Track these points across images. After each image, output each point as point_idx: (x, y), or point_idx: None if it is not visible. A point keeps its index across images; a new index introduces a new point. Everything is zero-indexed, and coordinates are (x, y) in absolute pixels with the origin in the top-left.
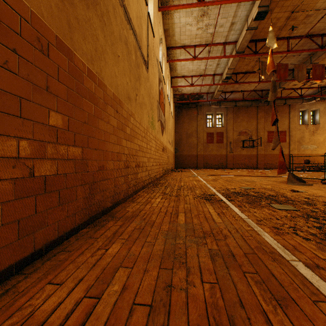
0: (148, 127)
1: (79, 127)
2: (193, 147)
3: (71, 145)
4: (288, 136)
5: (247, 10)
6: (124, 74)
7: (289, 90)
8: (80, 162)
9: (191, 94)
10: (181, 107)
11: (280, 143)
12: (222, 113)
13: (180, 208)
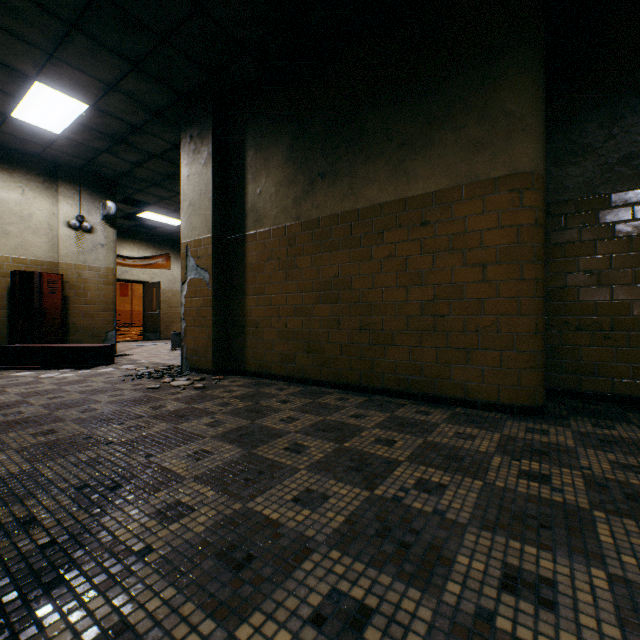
0: None
1: None
2: None
3: None
4: (131, 290)
5: None
6: None
7: None
8: None
9: None
10: None
11: (123, 297)
12: None
13: None
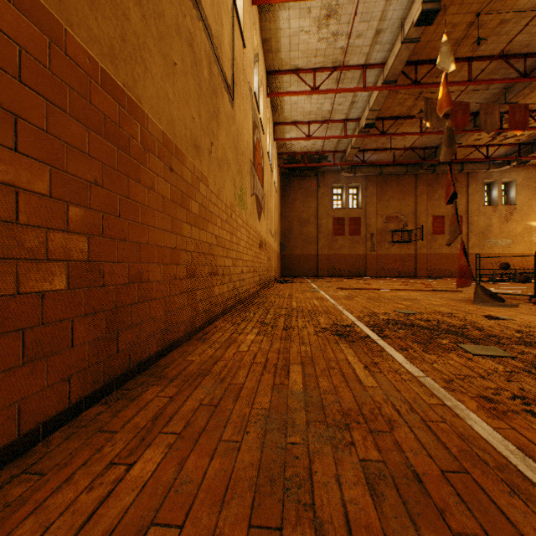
0: (234, 204)
1: (81, 192)
2: (310, 242)
3: (57, 230)
4: (465, 224)
5: (403, 9)
6: (185, 99)
7: (467, 148)
8: (83, 266)
9: (308, 154)
10: (290, 174)
11: None
12: (359, 186)
13: (292, 353)
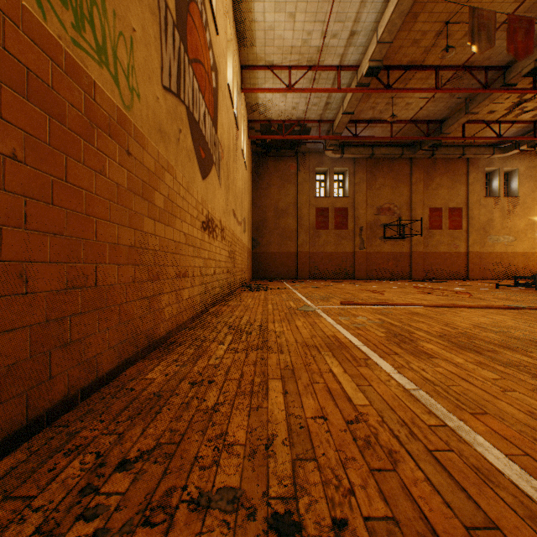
0: None
1: None
2: (289, 238)
3: None
4: (465, 219)
5: None
6: None
7: (476, 125)
8: None
9: (287, 123)
10: (264, 154)
11: (452, 231)
12: (346, 171)
13: None
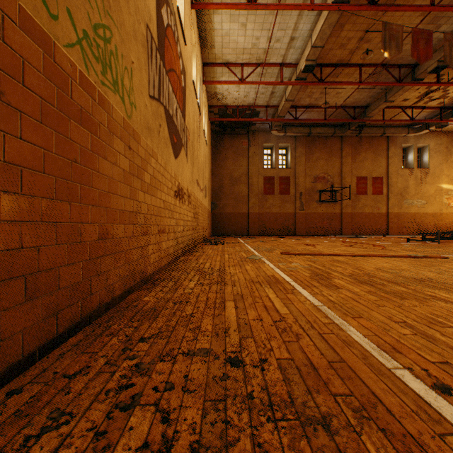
0: (31, 11)
1: None
2: (241, 201)
3: None
4: (385, 186)
5: None
6: None
7: (393, 110)
8: None
9: (240, 108)
10: (221, 132)
11: (375, 196)
12: (288, 147)
13: None
